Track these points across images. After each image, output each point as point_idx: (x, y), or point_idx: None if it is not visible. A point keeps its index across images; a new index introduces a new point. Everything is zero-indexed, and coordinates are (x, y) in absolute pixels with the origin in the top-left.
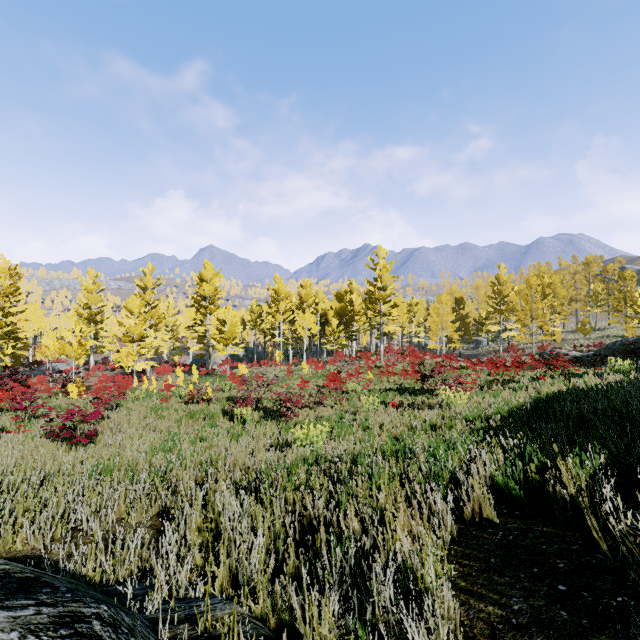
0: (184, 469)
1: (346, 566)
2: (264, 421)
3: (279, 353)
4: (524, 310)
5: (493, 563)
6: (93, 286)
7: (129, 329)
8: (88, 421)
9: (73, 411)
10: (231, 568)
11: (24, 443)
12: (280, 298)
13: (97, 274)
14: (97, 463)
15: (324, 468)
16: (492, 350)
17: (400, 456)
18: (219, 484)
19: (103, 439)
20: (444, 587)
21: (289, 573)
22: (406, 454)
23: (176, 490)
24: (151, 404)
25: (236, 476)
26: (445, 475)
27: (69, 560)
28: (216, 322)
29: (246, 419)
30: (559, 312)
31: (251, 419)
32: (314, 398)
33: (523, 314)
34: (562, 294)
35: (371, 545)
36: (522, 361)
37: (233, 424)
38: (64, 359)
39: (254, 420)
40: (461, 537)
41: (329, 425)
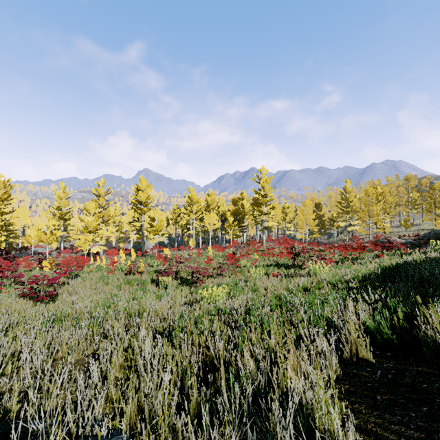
0: (117, 319)
1: (244, 403)
2: (180, 286)
3: (192, 240)
4: (364, 211)
5: (380, 401)
6: (63, 194)
7: (87, 224)
8: (49, 284)
9: (37, 277)
10: (139, 404)
11: (2, 301)
12: (193, 202)
13: (66, 186)
14: (50, 314)
15: (224, 318)
16: (341, 239)
17: (283, 308)
18: (142, 330)
19: (61, 298)
20: (350, 433)
21: (192, 408)
22: (288, 307)
23: (108, 335)
24: (101, 275)
25: (156, 324)
26: (322, 323)
27: (10, 392)
28: (148, 219)
29: (167, 285)
30: (388, 213)
31: (171, 285)
32: (217, 271)
33: (363, 214)
34: (390, 200)
35: (264, 381)
36: (364, 245)
37: (158, 288)
38: (44, 246)
39: (173, 286)
40: (343, 375)
41: (227, 289)
